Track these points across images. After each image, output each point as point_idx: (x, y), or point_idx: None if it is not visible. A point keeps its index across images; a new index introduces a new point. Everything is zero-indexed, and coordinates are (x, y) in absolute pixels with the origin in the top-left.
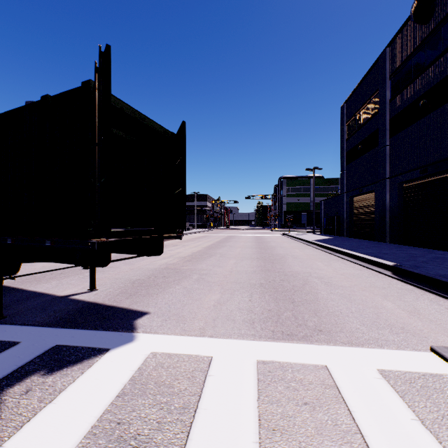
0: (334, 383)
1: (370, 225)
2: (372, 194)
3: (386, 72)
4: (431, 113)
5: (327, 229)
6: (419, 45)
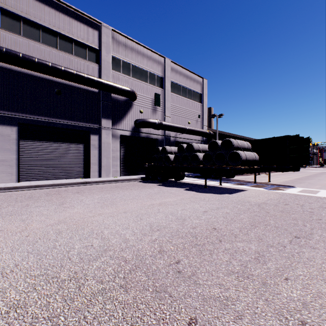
0: None
1: None
2: None
3: None
4: None
5: None
6: None
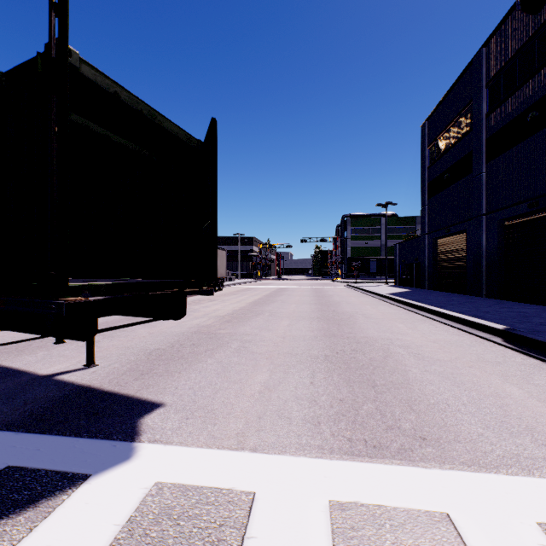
0: None
1: (460, 274)
2: (462, 236)
3: (481, 79)
4: (544, 128)
5: (404, 279)
6: (527, 41)
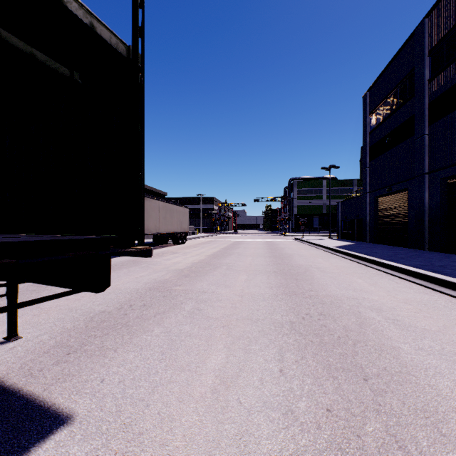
0: None
1: (401, 229)
2: (403, 194)
3: (424, 47)
4: None
5: (346, 233)
6: None
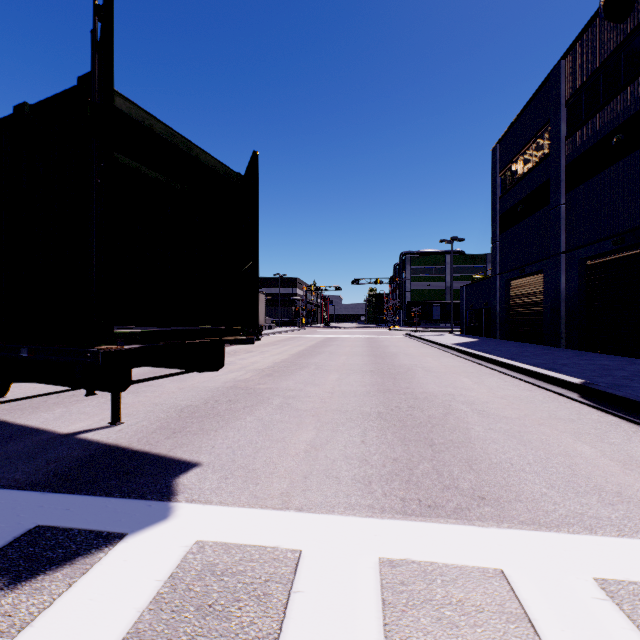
0: (522, 609)
1: (536, 321)
2: (538, 277)
3: (560, 96)
4: (630, 154)
5: (472, 327)
6: (612, 53)
